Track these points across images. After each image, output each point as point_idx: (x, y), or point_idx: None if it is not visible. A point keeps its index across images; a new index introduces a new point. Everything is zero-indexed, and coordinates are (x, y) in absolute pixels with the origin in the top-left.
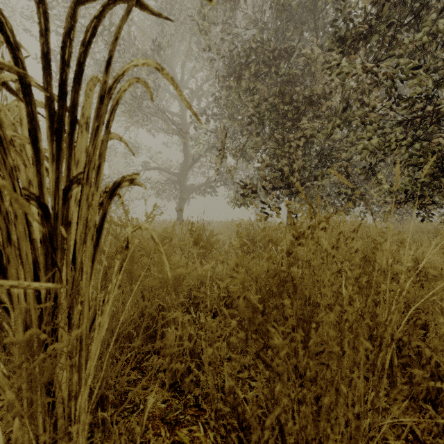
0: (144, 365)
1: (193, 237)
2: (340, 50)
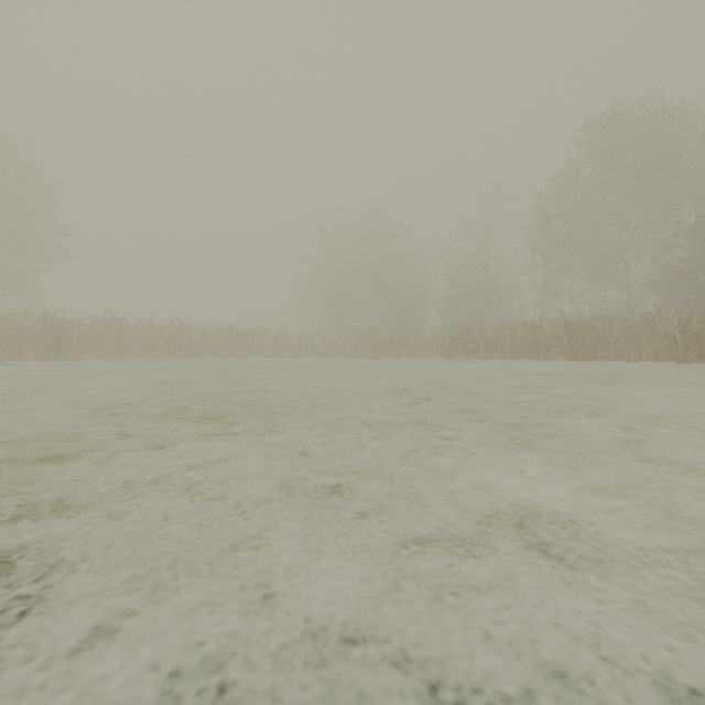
0: None
1: None
2: None
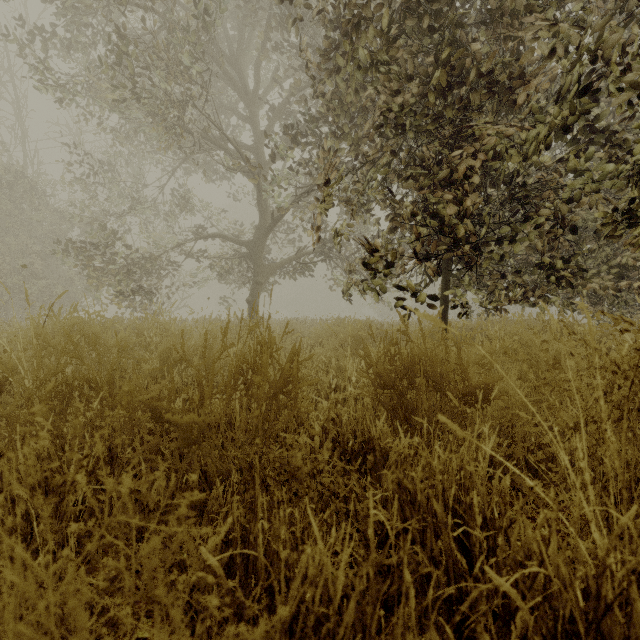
0: None
1: (236, 373)
2: None
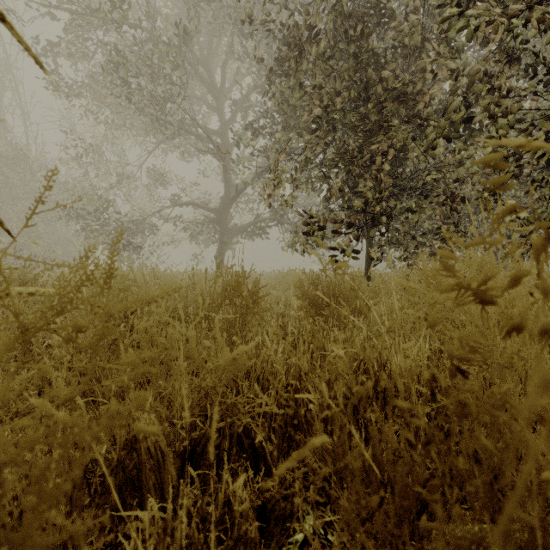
0: None
1: (225, 290)
2: (458, 2)
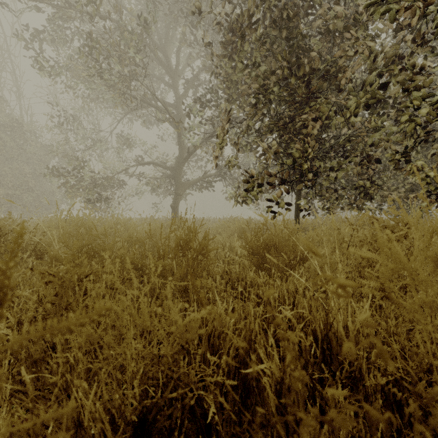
0: None
1: (178, 244)
2: None
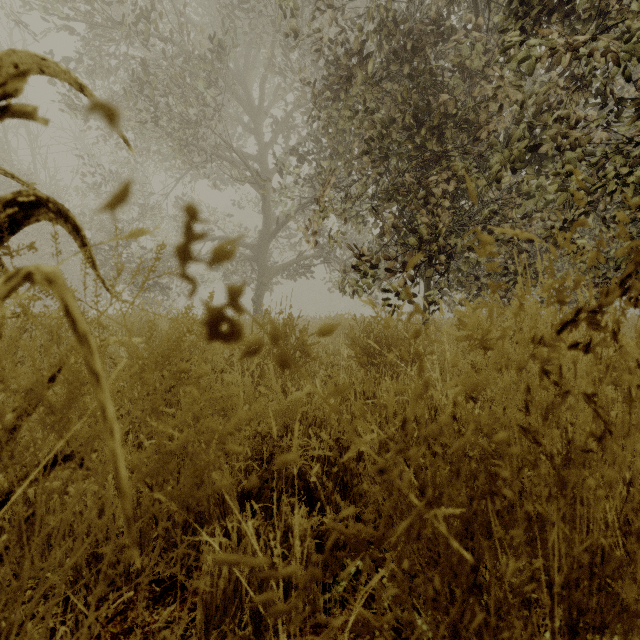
0: (154, 618)
1: None
2: (522, 26)
